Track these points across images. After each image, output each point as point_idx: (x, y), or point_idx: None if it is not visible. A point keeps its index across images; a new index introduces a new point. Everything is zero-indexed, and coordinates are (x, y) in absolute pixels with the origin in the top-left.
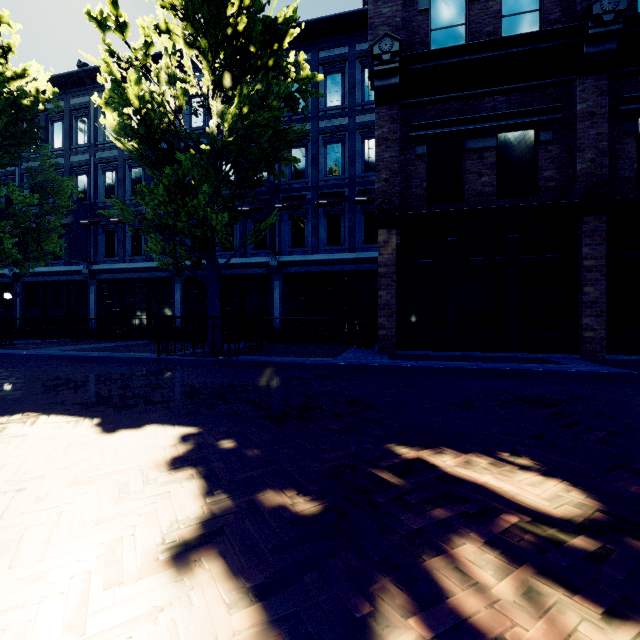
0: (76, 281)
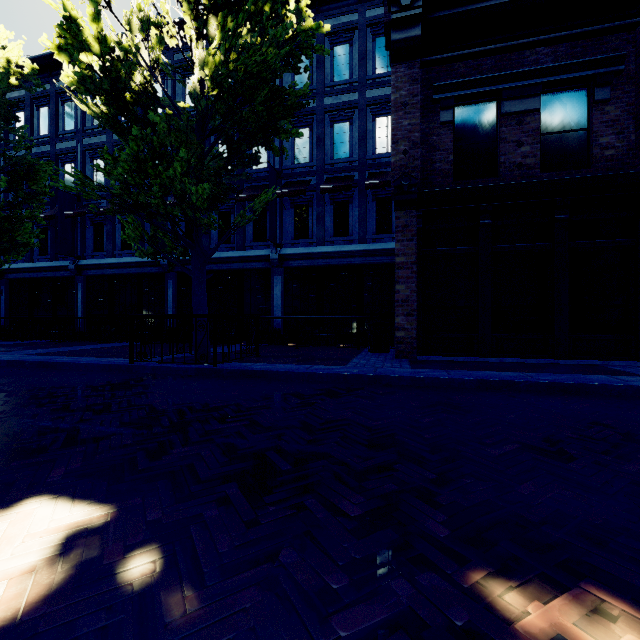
0: (63, 278)
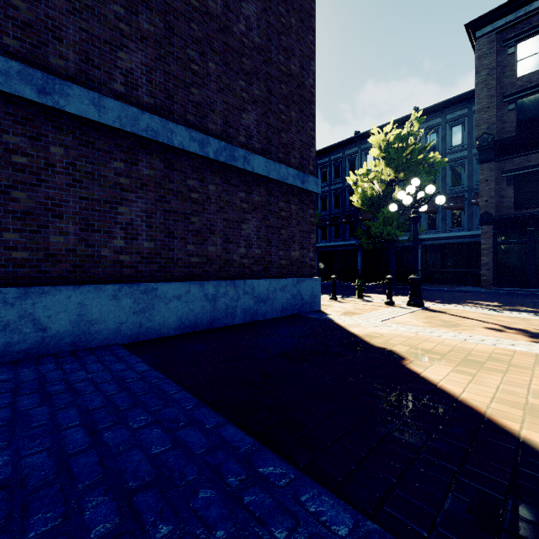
0: None
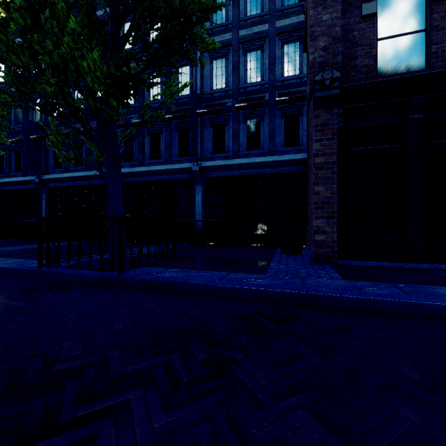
0: (32, 189)
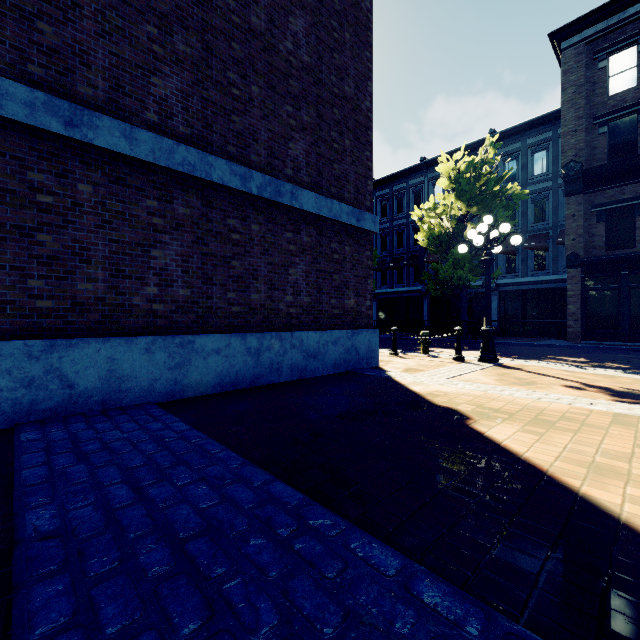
0: None
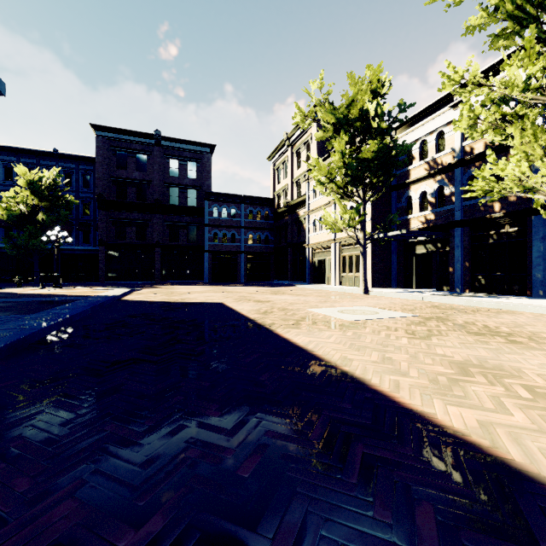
0: None
